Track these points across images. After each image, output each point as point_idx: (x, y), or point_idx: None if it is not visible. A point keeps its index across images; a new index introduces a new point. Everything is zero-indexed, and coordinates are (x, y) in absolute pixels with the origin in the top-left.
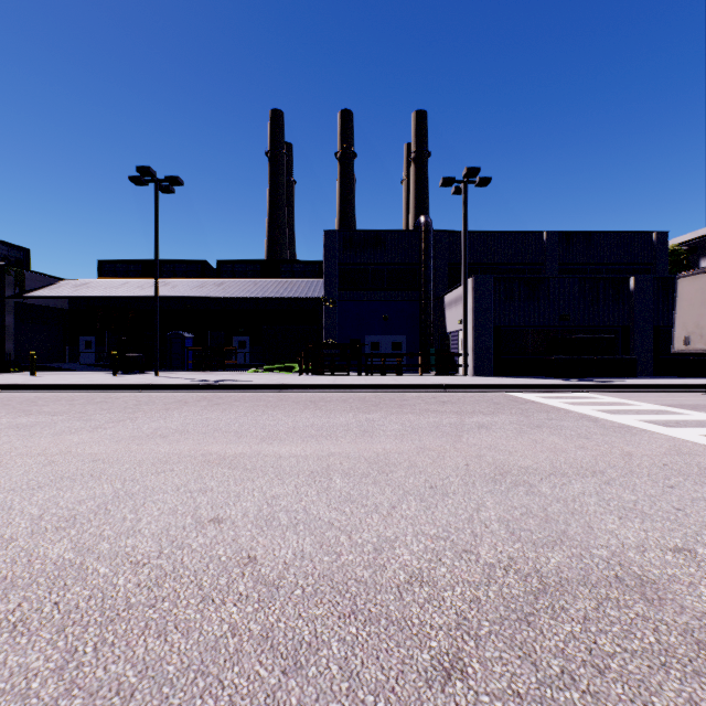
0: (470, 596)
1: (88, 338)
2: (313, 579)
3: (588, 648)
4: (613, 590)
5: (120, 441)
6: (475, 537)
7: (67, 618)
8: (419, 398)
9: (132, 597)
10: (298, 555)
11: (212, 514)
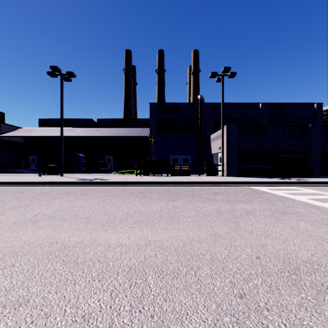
0: None
1: (33, 156)
2: None
3: None
4: None
5: (1, 228)
6: None
7: None
8: (202, 190)
9: None
10: None
11: None
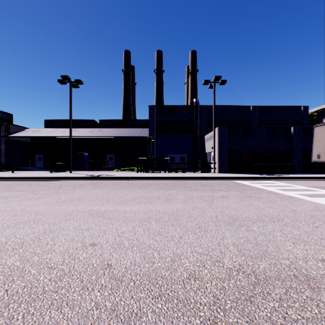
0: (220, 286)
1: (39, 155)
2: (140, 276)
3: (283, 316)
4: (293, 283)
5: (50, 204)
6: (222, 253)
7: (11, 298)
8: (193, 183)
9: (46, 286)
10: (132, 263)
11: (91, 241)
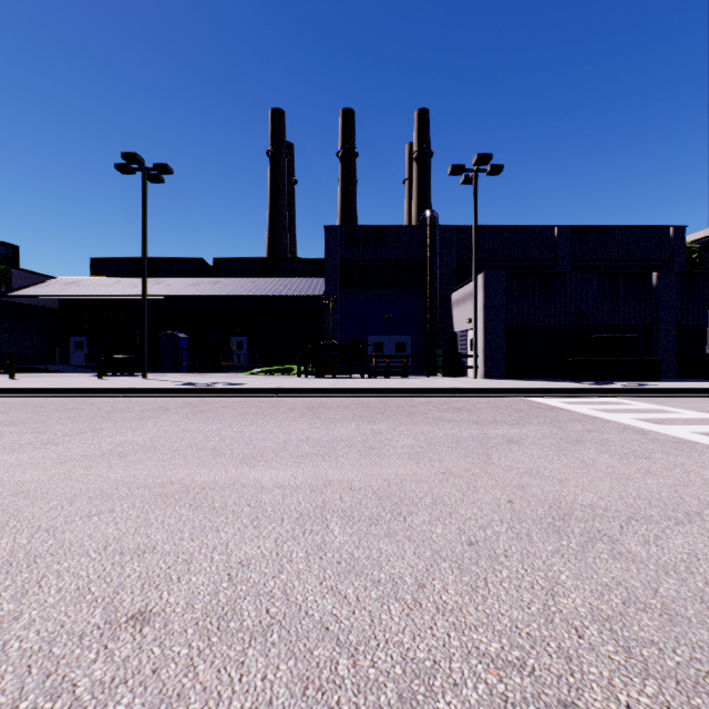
0: None
1: (80, 338)
2: None
3: None
4: None
5: (65, 463)
6: (570, 663)
7: None
8: (430, 404)
9: None
10: None
11: (137, 603)
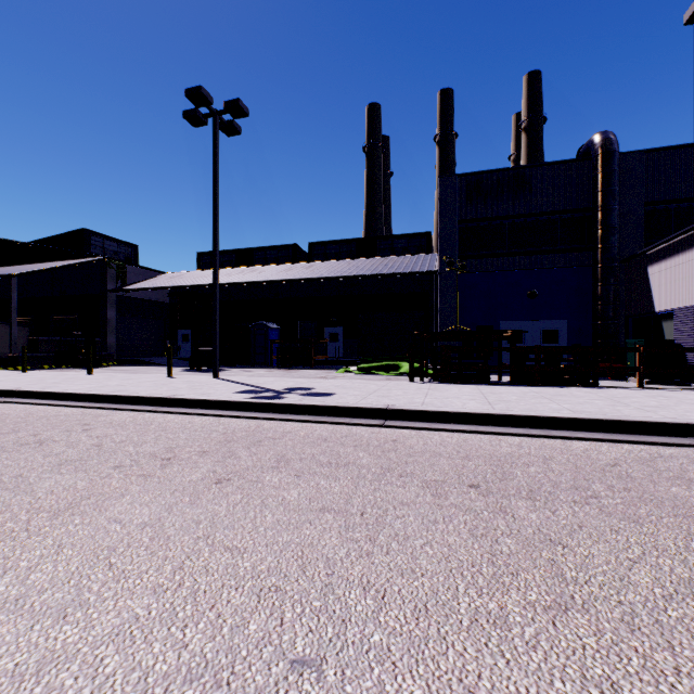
0: None
1: (185, 331)
2: None
3: None
4: None
5: None
6: None
7: None
8: None
9: None
10: None
11: None
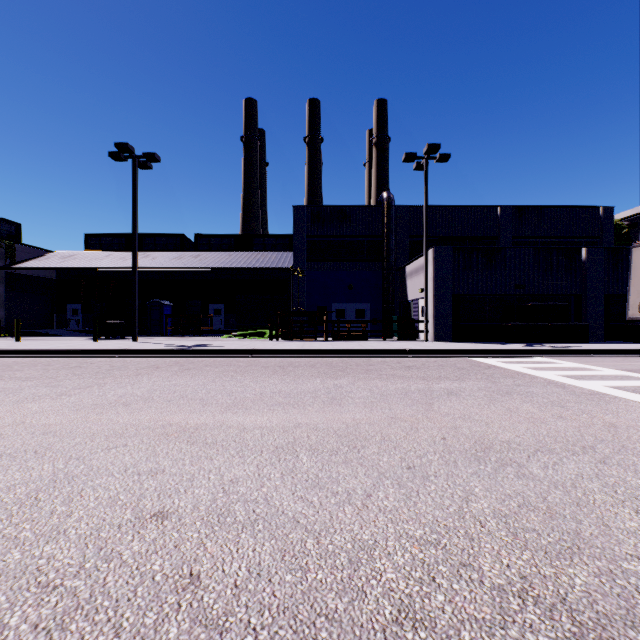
0: None
1: (75, 305)
2: (270, 616)
3: None
4: None
5: (80, 410)
6: (472, 542)
7: None
8: (385, 363)
9: None
10: (253, 571)
11: (157, 506)
